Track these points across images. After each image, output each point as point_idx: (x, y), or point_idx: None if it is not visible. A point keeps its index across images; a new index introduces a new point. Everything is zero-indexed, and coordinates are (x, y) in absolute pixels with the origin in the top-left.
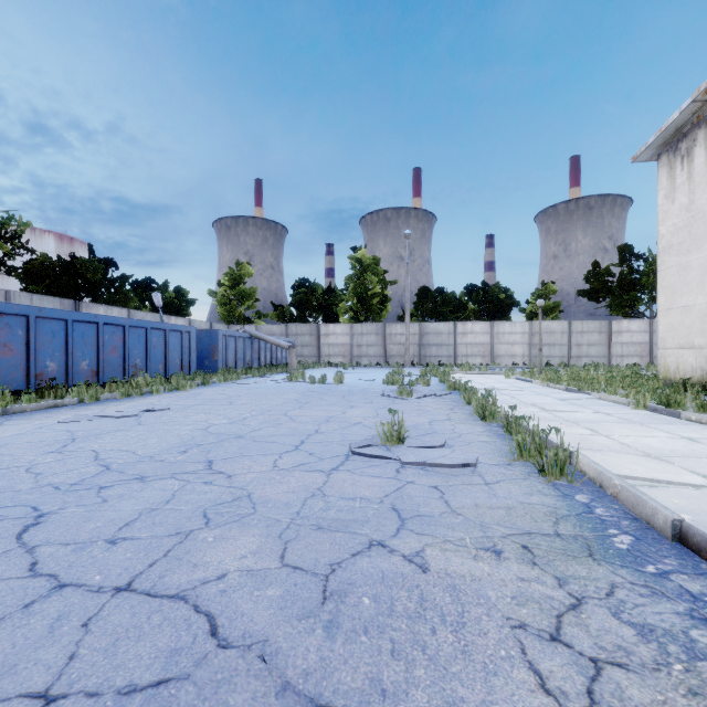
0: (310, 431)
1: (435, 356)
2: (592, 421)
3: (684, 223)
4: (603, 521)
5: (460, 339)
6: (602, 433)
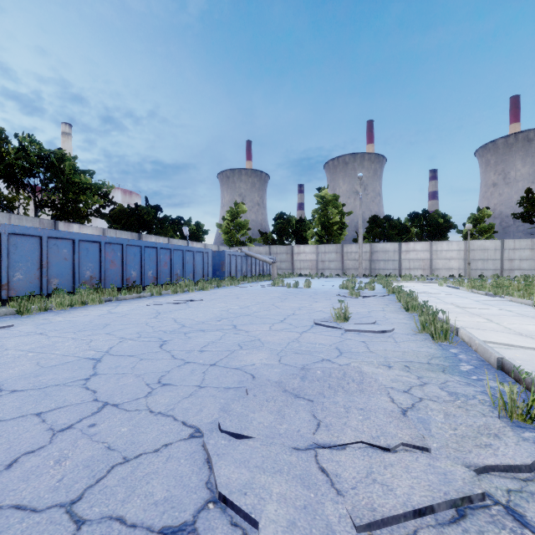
0: (289, 313)
1: (383, 269)
2: (493, 314)
3: None
4: (460, 360)
5: (403, 256)
6: (495, 321)
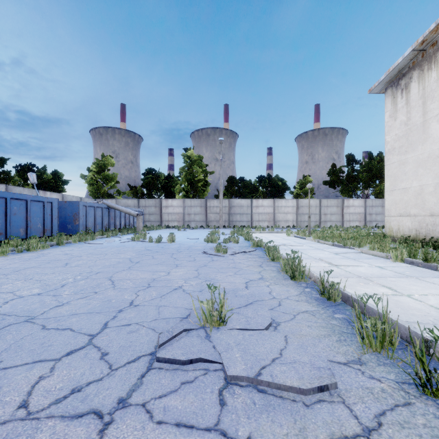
0: (124, 303)
1: (239, 221)
2: (378, 276)
3: (403, 133)
4: None
5: (254, 210)
6: (402, 292)
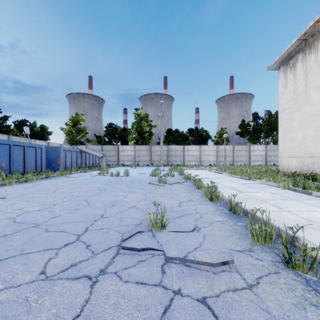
0: (97, 216)
1: (175, 161)
2: (270, 199)
3: (291, 98)
4: None
5: (186, 153)
6: (285, 209)
